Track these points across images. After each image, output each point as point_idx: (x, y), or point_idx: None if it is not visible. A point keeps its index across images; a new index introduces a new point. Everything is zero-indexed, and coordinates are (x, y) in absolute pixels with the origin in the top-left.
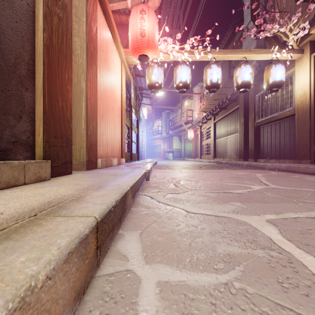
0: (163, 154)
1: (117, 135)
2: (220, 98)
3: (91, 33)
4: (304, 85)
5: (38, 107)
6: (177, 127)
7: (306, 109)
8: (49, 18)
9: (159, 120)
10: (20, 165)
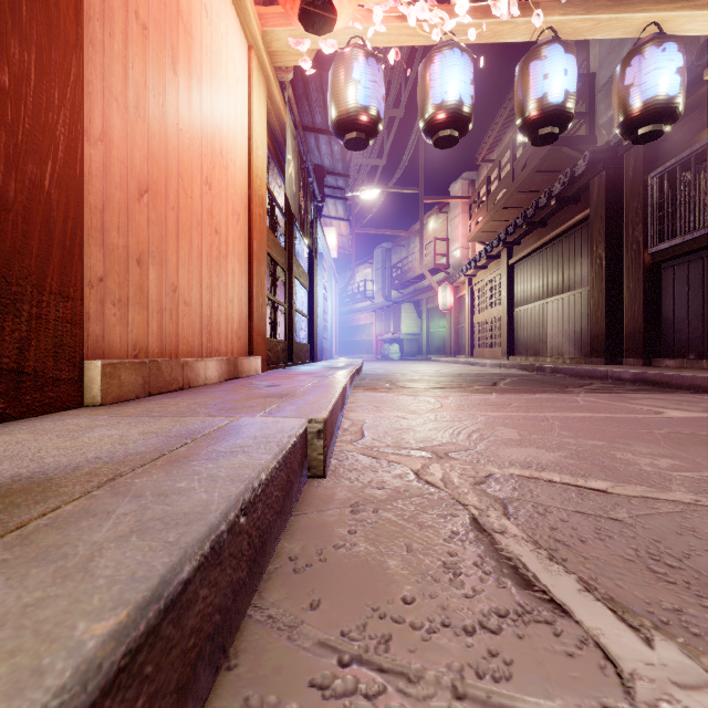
0: (377, 346)
1: (233, 279)
2: (523, 202)
3: None
4: None
5: None
6: (411, 282)
7: None
8: None
9: (366, 267)
10: None
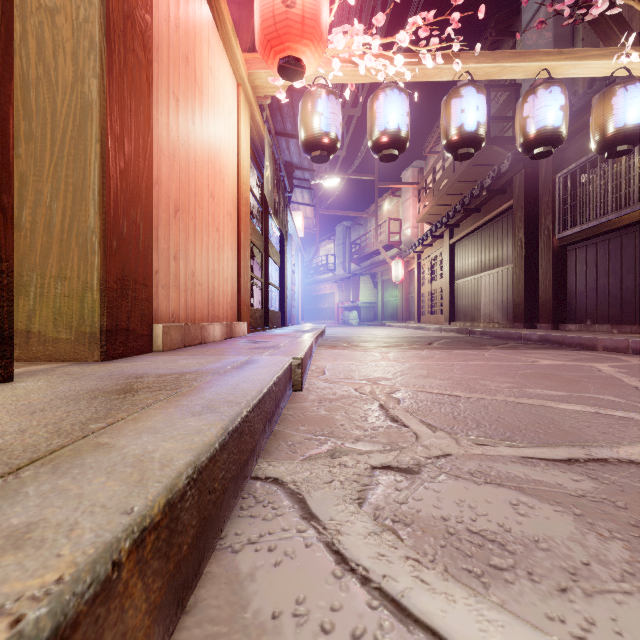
0: (338, 313)
1: (227, 263)
2: (463, 190)
3: None
4: None
5: None
6: (368, 257)
7: None
8: None
9: (329, 243)
10: None
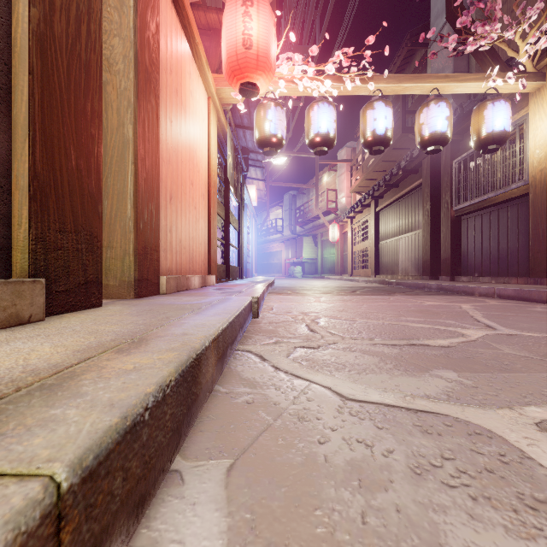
0: (285, 267)
1: (201, 231)
2: (386, 168)
3: (145, 31)
4: None
5: (17, 165)
6: (310, 221)
7: None
8: None
9: (278, 209)
10: None
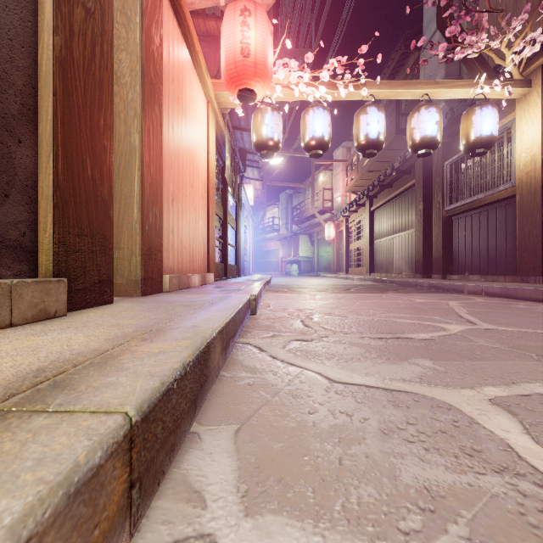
0: (282, 266)
1: (201, 232)
2: (380, 168)
3: (150, 45)
4: (533, 143)
5: (43, 177)
6: (307, 219)
7: (536, 185)
8: (66, 8)
9: (274, 208)
10: (2, 289)
